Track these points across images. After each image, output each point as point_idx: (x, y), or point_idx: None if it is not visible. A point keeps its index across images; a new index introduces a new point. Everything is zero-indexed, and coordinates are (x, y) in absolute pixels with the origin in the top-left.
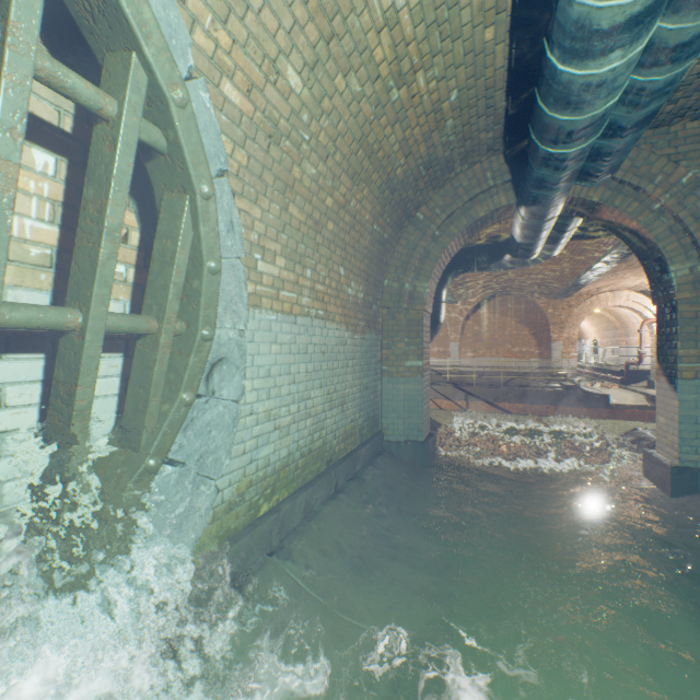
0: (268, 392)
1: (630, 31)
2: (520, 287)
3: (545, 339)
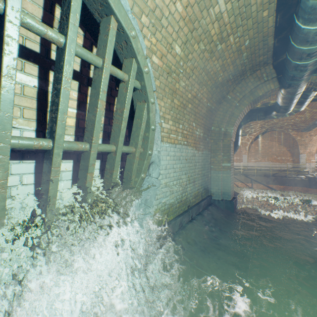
0: (165, 175)
1: None
2: (281, 126)
3: (295, 153)
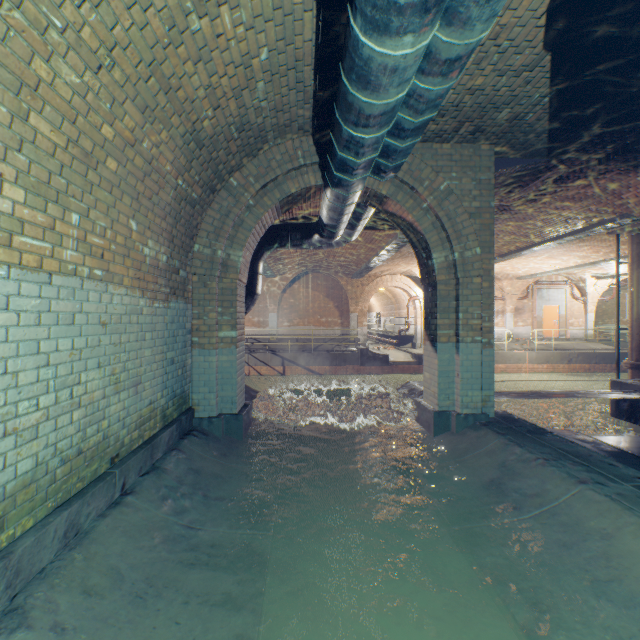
0: None
1: (421, 16)
2: (327, 266)
3: (345, 311)
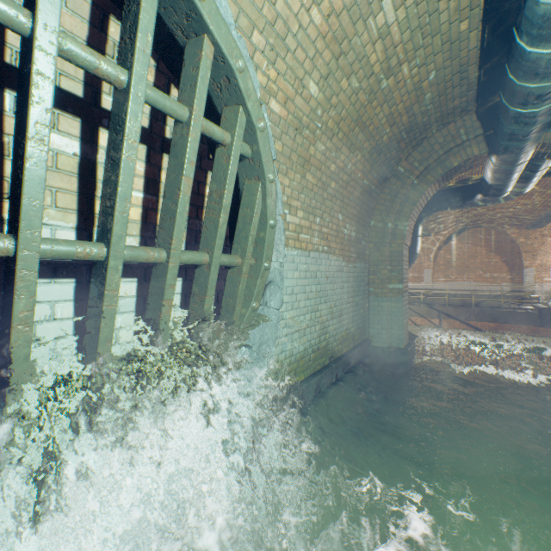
0: (292, 304)
1: None
2: (490, 220)
3: (516, 266)
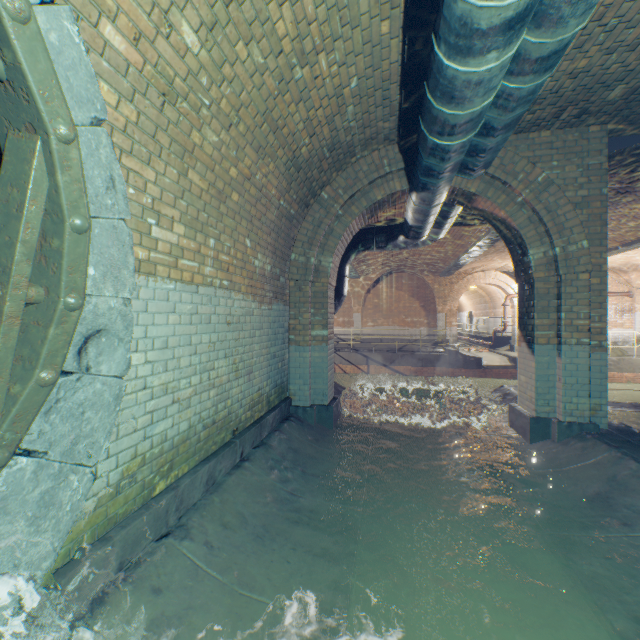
0: (165, 364)
1: (504, 34)
2: (412, 265)
3: (432, 311)
